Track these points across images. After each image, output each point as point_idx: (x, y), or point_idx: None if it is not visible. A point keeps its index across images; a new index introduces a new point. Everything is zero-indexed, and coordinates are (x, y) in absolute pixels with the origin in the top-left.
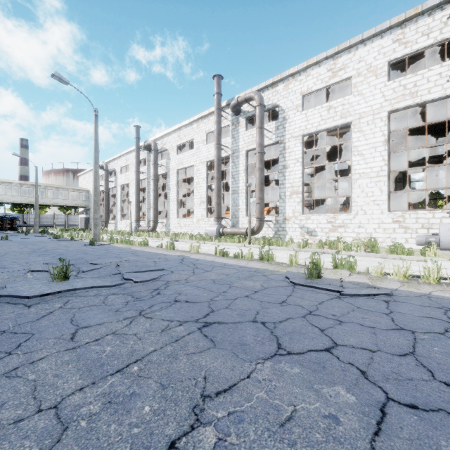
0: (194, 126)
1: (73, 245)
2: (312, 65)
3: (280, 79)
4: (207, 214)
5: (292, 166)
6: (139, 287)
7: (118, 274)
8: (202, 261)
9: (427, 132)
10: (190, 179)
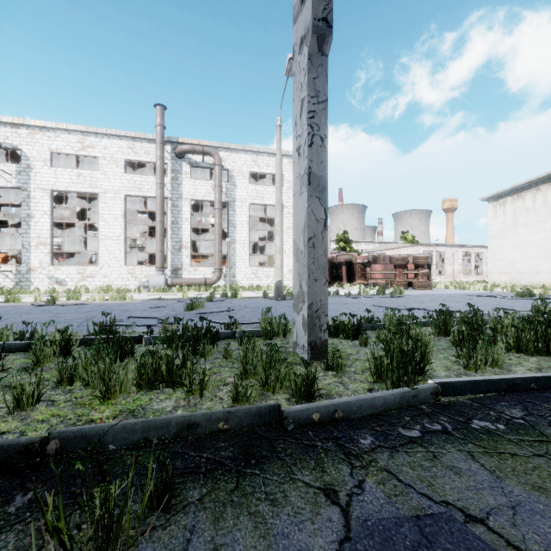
0: None
1: None
2: (62, 129)
3: (23, 123)
4: None
5: (40, 217)
6: None
7: None
8: None
9: None
10: None
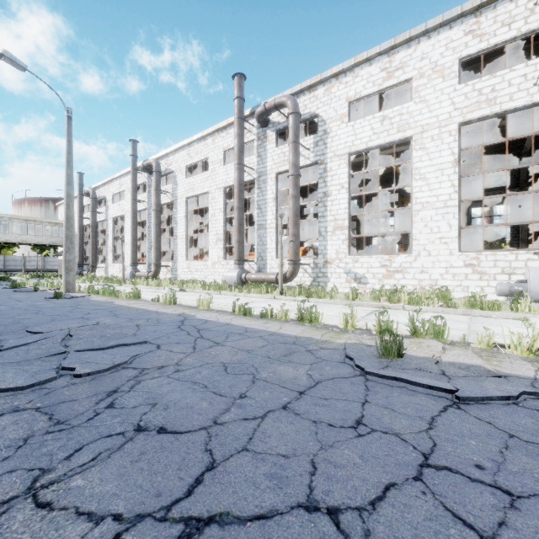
0: (208, 141)
1: (30, 298)
2: (361, 63)
3: (320, 80)
4: (225, 256)
5: (336, 193)
6: (80, 389)
7: (60, 354)
8: (212, 323)
9: (490, 159)
10: (206, 212)
